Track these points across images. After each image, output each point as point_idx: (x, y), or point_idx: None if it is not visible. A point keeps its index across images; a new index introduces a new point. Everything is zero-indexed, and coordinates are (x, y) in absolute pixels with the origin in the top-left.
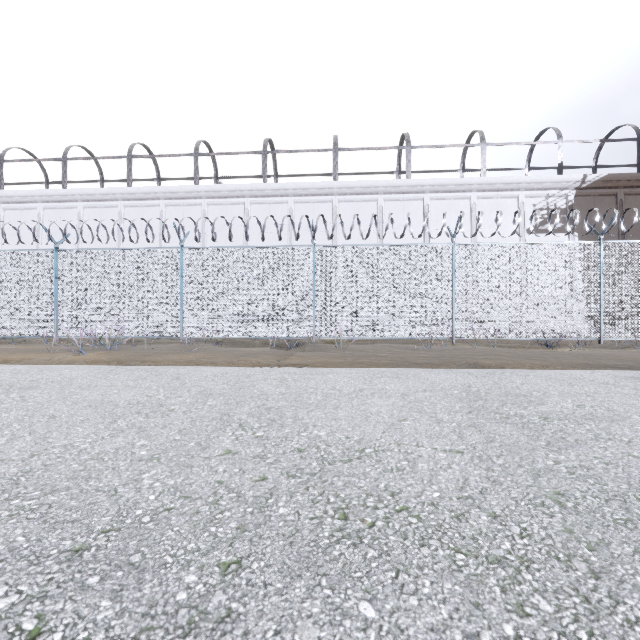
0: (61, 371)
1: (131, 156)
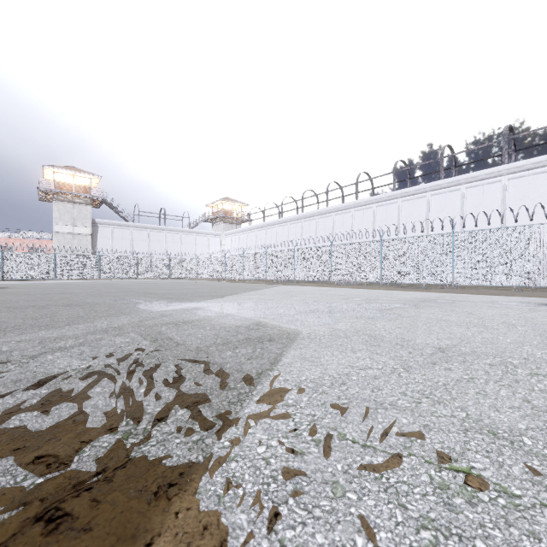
0: (344, 288)
1: (358, 182)
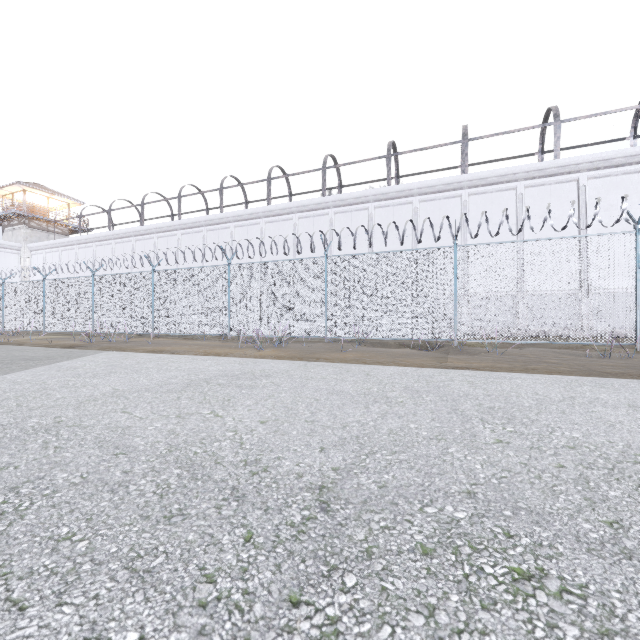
0: (269, 364)
1: (270, 178)
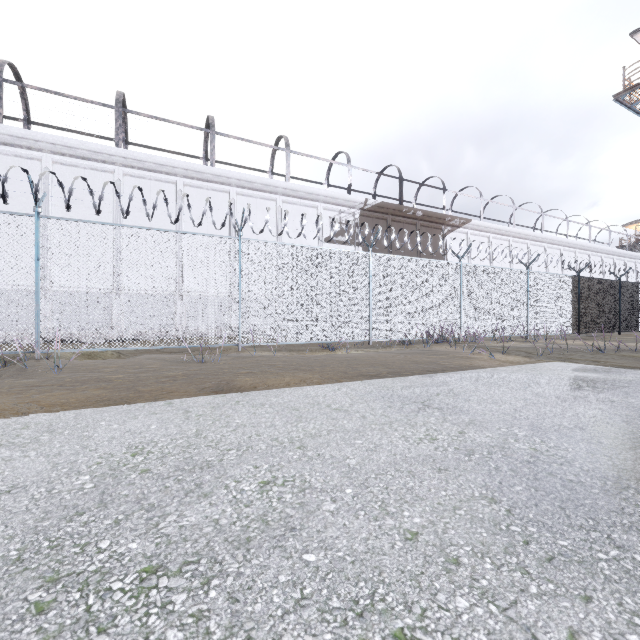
0: None
1: None
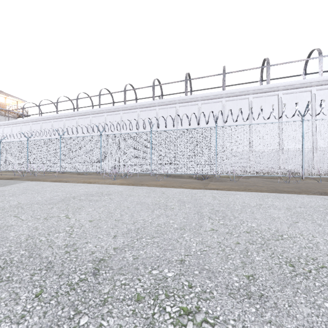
0: (114, 187)
1: (125, 90)
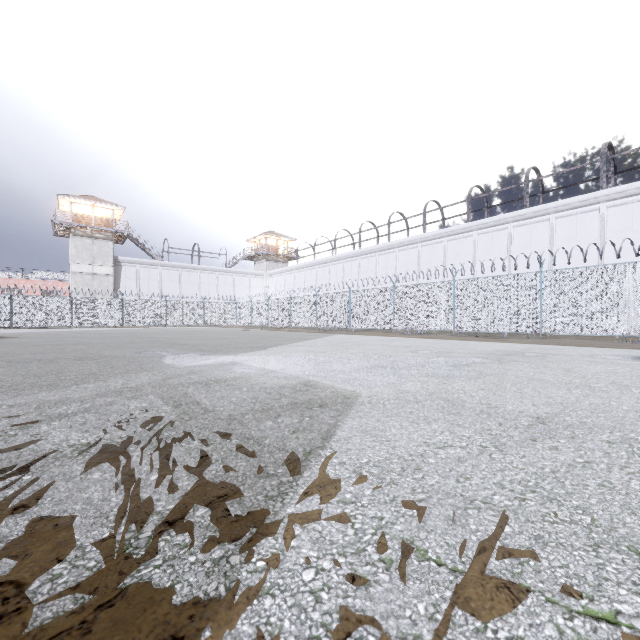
0: (409, 338)
1: (425, 212)
